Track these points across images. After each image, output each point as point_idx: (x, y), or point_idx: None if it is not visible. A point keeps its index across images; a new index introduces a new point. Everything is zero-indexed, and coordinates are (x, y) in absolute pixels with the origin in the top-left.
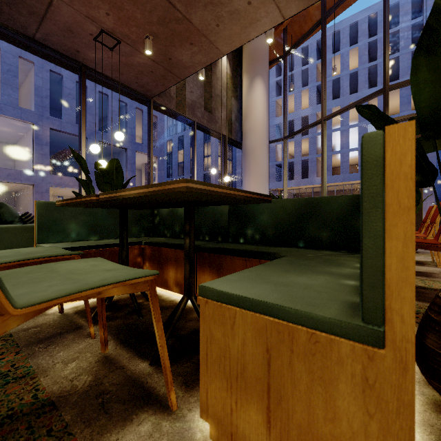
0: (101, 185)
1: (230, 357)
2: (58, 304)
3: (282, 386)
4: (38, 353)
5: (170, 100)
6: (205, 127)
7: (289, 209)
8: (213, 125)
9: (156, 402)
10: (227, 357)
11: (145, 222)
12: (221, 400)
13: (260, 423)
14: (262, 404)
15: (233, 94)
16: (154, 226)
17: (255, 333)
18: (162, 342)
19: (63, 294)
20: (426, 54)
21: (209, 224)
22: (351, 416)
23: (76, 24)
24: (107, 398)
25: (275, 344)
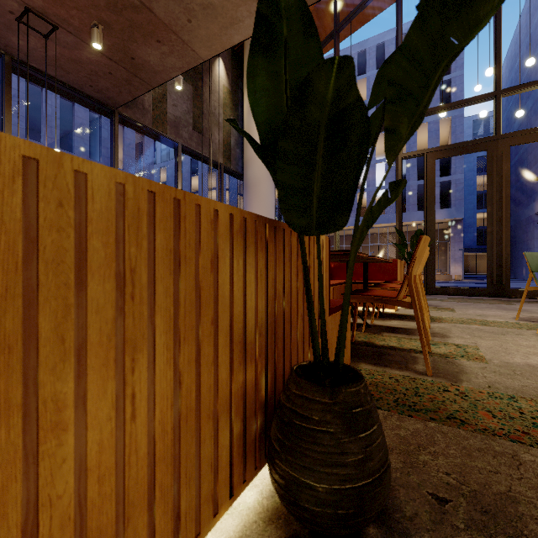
0: None
1: None
2: None
3: None
4: None
5: (144, 113)
6: (194, 152)
7: None
8: (206, 149)
9: None
10: None
11: None
12: None
13: None
14: None
15: (232, 113)
16: None
17: None
18: None
19: None
20: (266, 54)
21: None
22: None
23: None
24: None
25: None
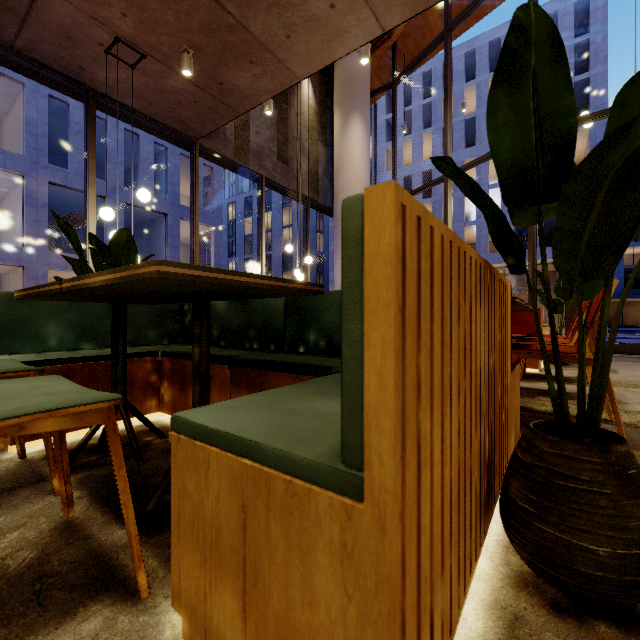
0: (100, 268)
1: (204, 518)
2: (16, 446)
3: (258, 559)
4: None
5: (225, 143)
6: (278, 185)
7: None
8: (291, 181)
9: (121, 587)
10: (200, 519)
11: (170, 323)
12: (194, 580)
13: (236, 612)
14: (238, 586)
15: (320, 137)
16: (184, 328)
17: (230, 483)
18: (125, 499)
19: None
20: (508, 88)
21: (259, 326)
22: (330, 598)
23: (76, 28)
24: (49, 583)
25: (251, 499)
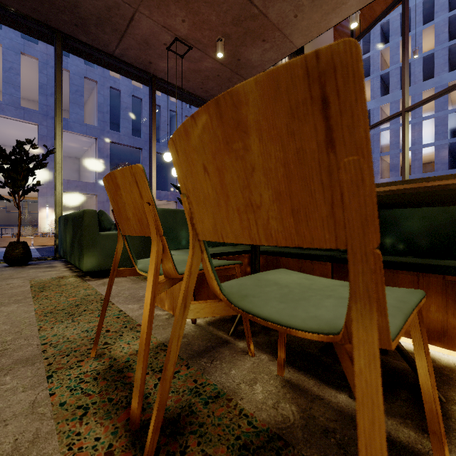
0: None
1: None
2: None
3: None
4: (208, 368)
5: None
6: None
7: (455, 213)
8: None
9: (411, 454)
10: None
11: None
12: None
13: None
14: None
15: None
16: None
17: None
18: (432, 382)
19: (402, 321)
20: None
21: None
22: None
23: (152, 35)
24: (340, 439)
25: None
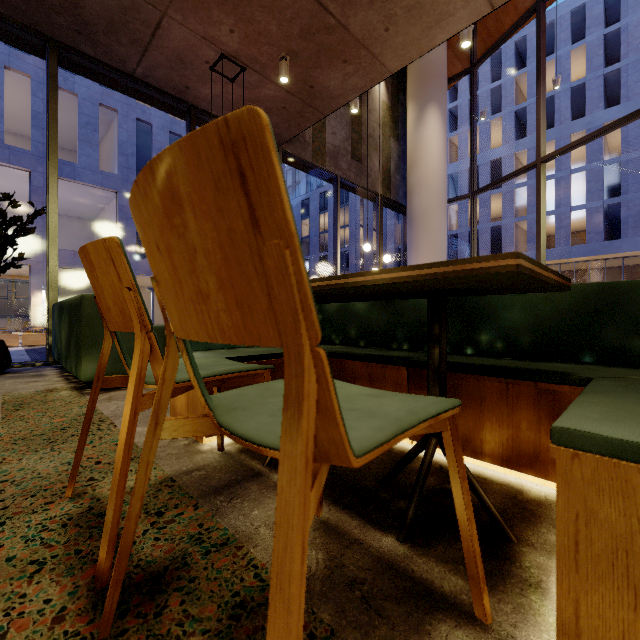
0: None
1: None
2: (217, 438)
3: None
4: (223, 509)
5: (304, 147)
6: (352, 184)
7: (562, 301)
8: (364, 179)
9: (449, 606)
10: (634, 553)
11: None
12: (618, 623)
13: None
14: None
15: (391, 133)
16: None
17: None
18: (469, 514)
19: (389, 435)
20: None
21: (410, 326)
22: None
23: (188, 50)
24: (367, 591)
25: None
